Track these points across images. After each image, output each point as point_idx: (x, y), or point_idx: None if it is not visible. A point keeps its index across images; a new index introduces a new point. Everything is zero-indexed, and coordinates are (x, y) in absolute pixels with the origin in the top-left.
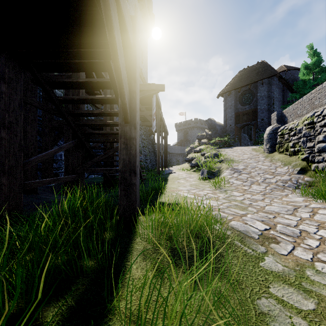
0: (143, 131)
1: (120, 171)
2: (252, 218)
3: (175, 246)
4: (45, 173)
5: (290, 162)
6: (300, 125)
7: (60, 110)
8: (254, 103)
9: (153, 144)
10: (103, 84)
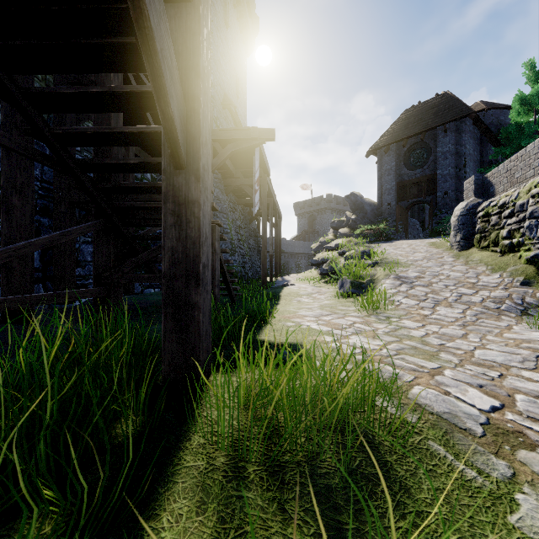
0: (240, 213)
1: (166, 277)
2: (457, 380)
3: (286, 456)
4: (60, 285)
5: (503, 265)
6: (522, 196)
7: (61, 157)
8: (430, 164)
9: (256, 236)
10: (141, 98)
